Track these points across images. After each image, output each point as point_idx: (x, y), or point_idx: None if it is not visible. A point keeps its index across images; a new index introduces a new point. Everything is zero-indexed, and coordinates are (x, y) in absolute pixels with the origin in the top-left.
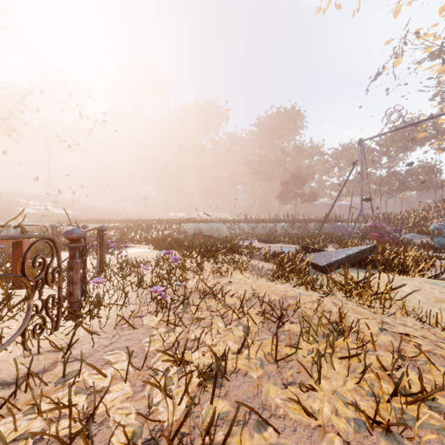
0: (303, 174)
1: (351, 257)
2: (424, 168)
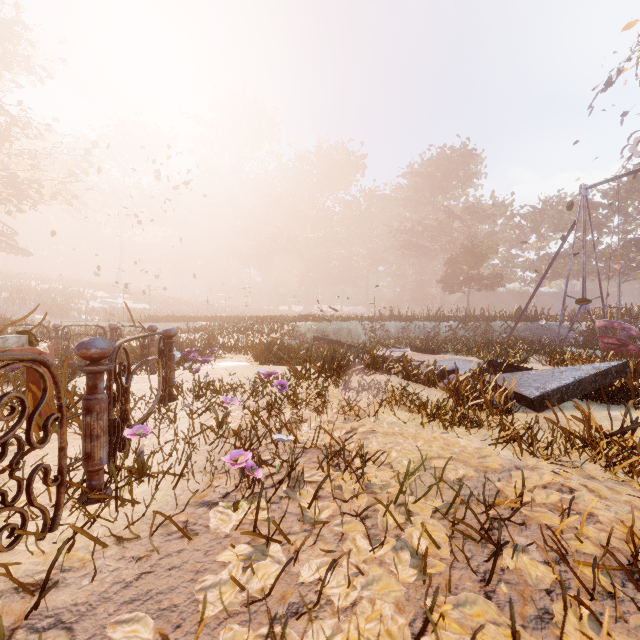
0: (480, 246)
1: (584, 383)
2: None
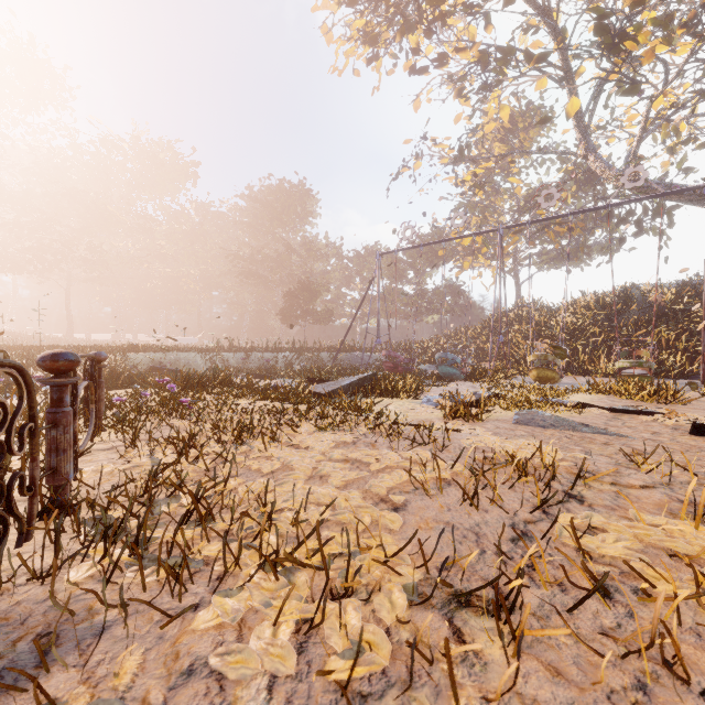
0: (315, 283)
1: (353, 385)
2: (450, 288)
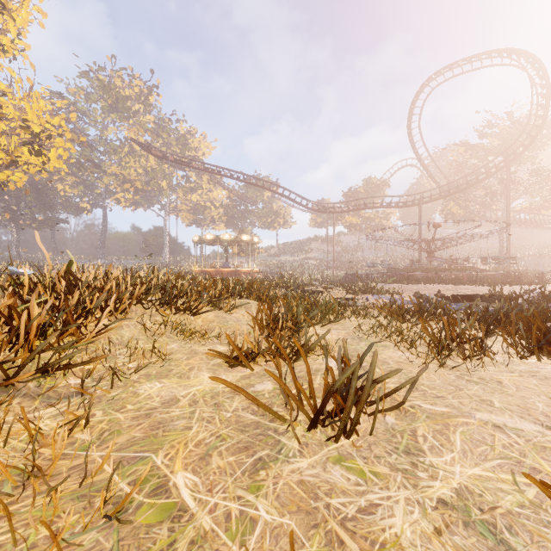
0: None
1: None
2: None
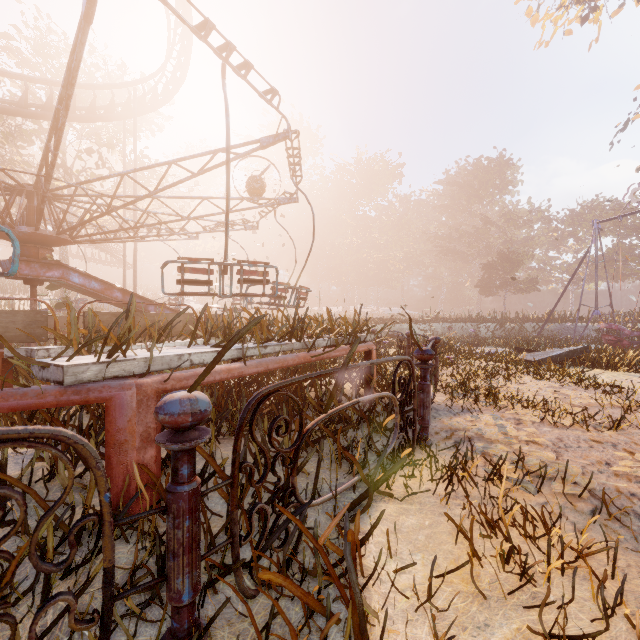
0: (516, 253)
1: (561, 355)
2: None
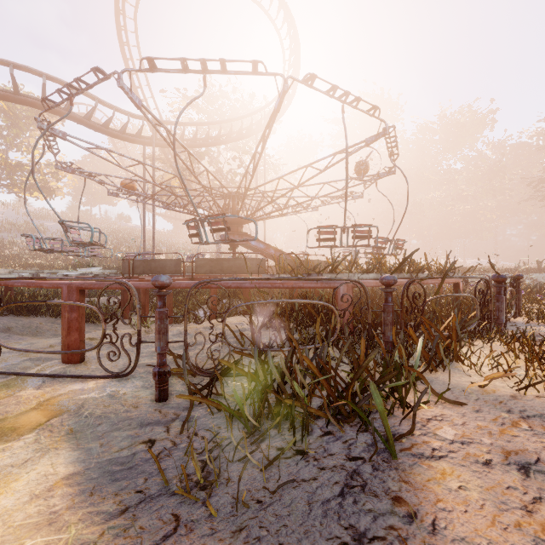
0: None
1: None
2: None
